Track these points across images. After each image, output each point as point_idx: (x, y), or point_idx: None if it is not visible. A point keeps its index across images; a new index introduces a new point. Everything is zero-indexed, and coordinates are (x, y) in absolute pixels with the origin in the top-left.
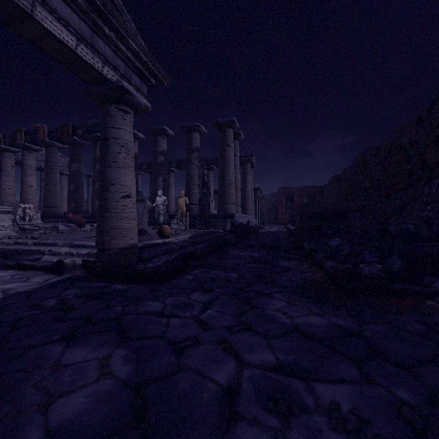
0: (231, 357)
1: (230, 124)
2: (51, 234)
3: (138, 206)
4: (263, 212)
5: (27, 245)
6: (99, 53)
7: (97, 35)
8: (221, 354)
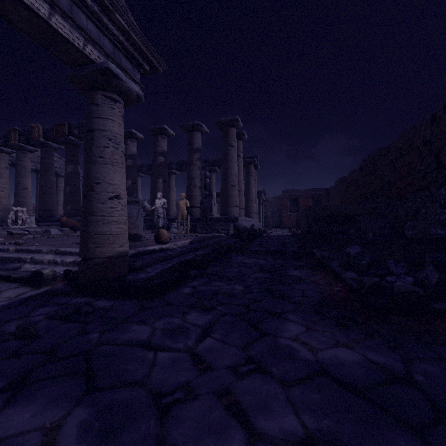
0: (237, 424)
1: (233, 123)
2: (41, 239)
3: (131, 209)
4: (267, 215)
5: (8, 252)
6: (79, 27)
7: (77, 6)
8: (223, 418)
